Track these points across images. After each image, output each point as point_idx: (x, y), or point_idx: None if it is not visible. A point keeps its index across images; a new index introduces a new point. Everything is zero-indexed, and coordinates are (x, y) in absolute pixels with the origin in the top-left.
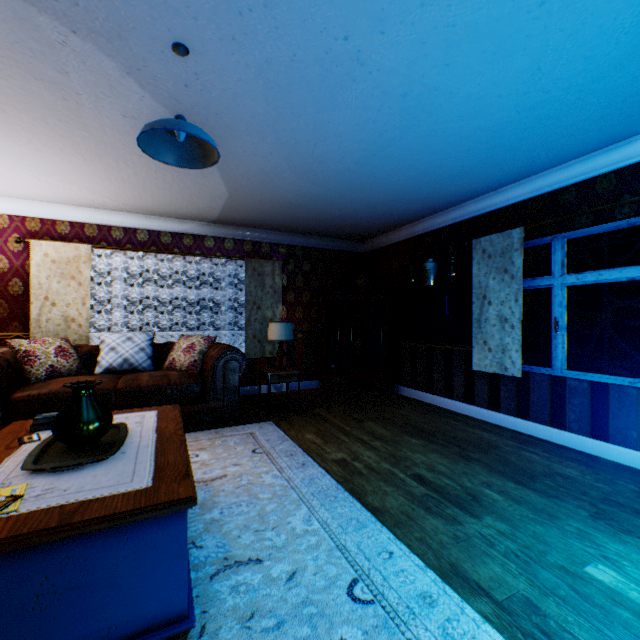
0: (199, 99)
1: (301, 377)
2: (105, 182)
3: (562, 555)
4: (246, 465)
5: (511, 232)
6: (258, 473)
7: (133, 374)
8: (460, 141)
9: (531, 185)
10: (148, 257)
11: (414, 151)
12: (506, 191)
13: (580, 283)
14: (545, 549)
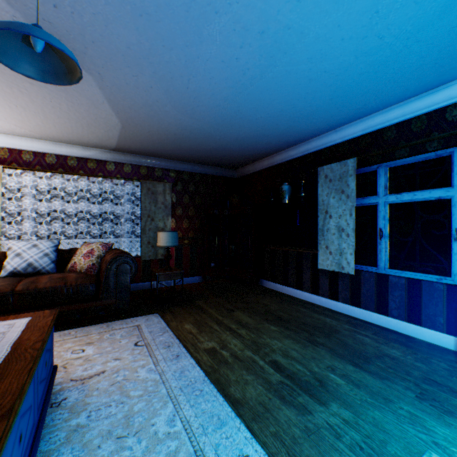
0: (72, 23)
1: (187, 274)
2: (6, 109)
3: (400, 444)
4: (126, 359)
5: (347, 161)
6: (135, 367)
7: (34, 277)
8: (309, 83)
9: (362, 125)
10: (56, 177)
11: (272, 90)
12: (343, 130)
13: (399, 201)
14: (385, 438)
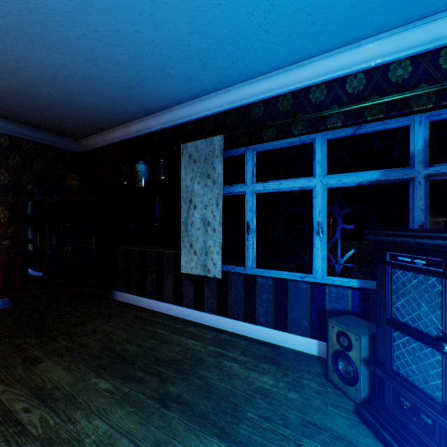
0: None
1: None
2: None
3: None
4: None
5: (214, 139)
6: None
7: None
8: None
9: (230, 96)
10: None
11: None
12: (209, 99)
13: (266, 191)
14: None
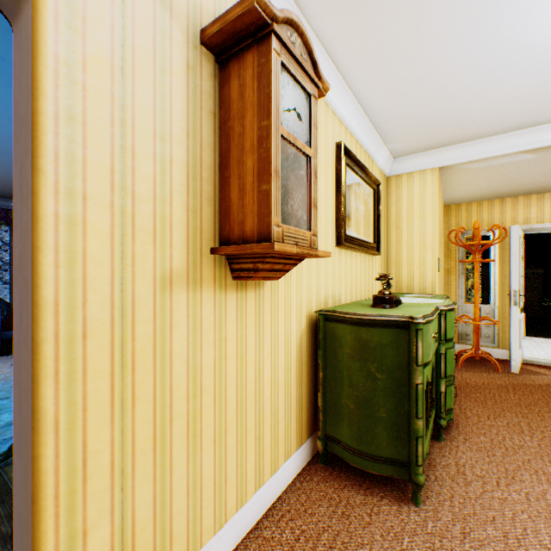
0: None
1: None
2: None
3: None
4: (5, 371)
5: None
6: None
7: None
8: None
9: None
10: None
11: None
12: None
13: None
14: None
